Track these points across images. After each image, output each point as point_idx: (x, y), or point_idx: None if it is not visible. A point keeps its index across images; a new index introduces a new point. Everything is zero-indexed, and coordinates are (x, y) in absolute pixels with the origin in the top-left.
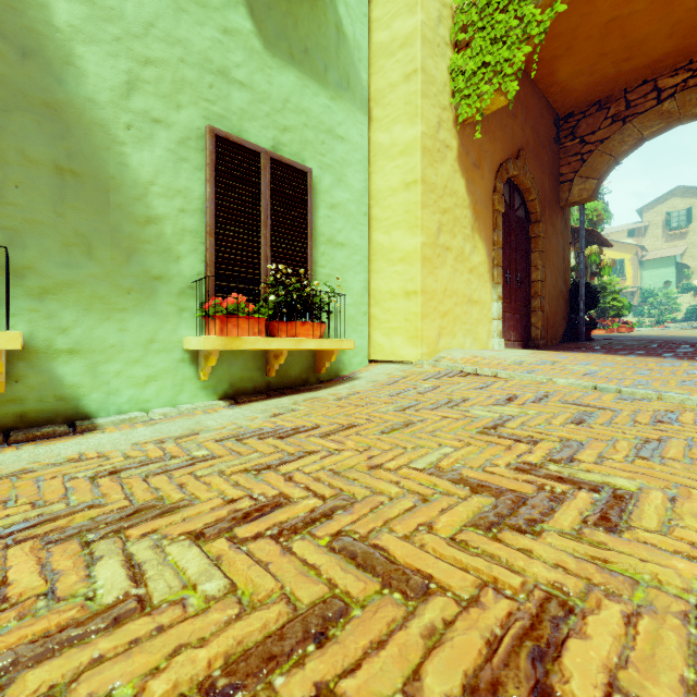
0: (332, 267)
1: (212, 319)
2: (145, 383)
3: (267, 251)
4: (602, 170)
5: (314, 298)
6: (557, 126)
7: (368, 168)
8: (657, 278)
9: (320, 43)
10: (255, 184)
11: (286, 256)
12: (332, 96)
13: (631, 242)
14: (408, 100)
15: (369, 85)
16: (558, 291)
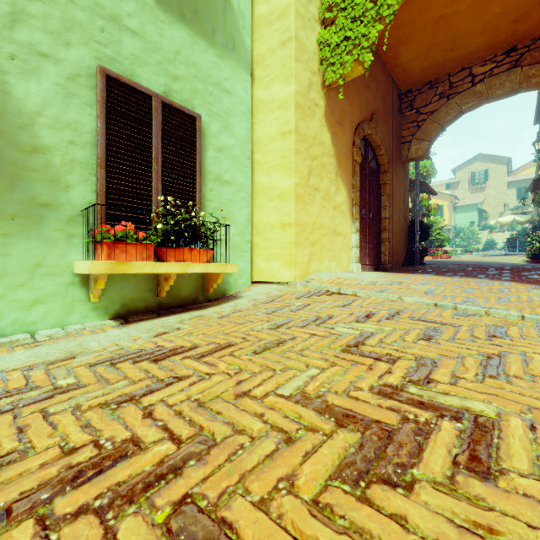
0: (219, 201)
1: (101, 245)
2: (31, 306)
3: (158, 184)
4: (433, 134)
5: (200, 228)
6: (399, 99)
7: (251, 119)
8: (465, 219)
9: (209, 7)
10: (146, 124)
11: (177, 190)
12: (219, 54)
13: (447, 193)
14: (284, 63)
15: (252, 50)
16: (400, 226)
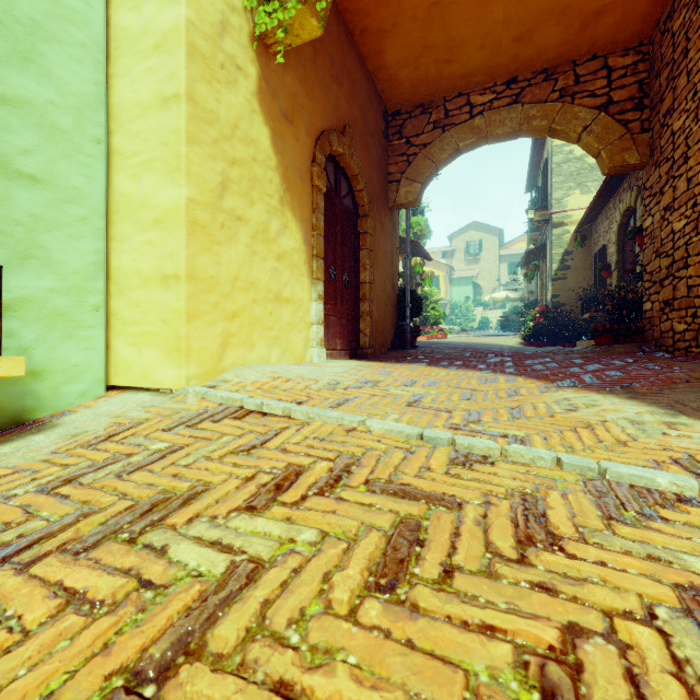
0: (3, 215)
1: None
2: None
3: None
4: (426, 175)
5: None
6: (385, 121)
7: (108, 67)
8: (461, 293)
9: None
10: None
11: None
12: None
13: (444, 262)
14: None
15: None
16: (386, 296)
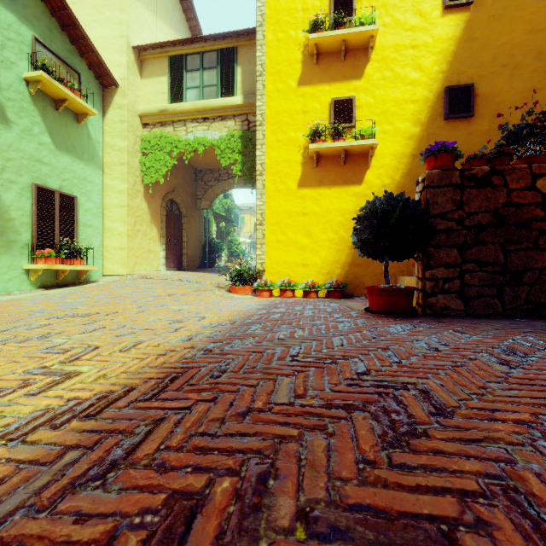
0: (86, 235)
1: (40, 258)
2: (8, 282)
3: (58, 230)
4: (212, 198)
5: (81, 250)
6: (196, 174)
7: (102, 192)
8: None
9: (80, 142)
10: (52, 204)
11: (66, 232)
12: (86, 164)
13: None
14: (122, 173)
15: (103, 157)
16: (196, 246)
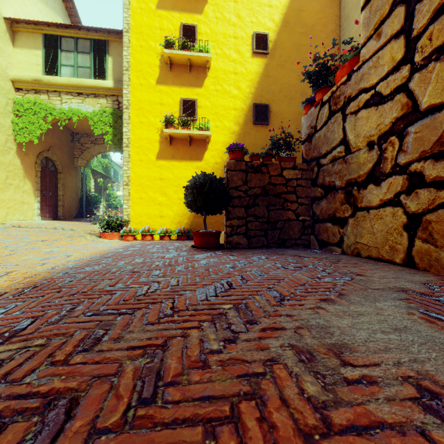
0: None
1: None
2: None
3: None
4: (88, 158)
5: None
6: (72, 136)
7: None
8: None
9: None
10: None
11: None
12: None
13: None
14: None
15: None
16: (73, 198)
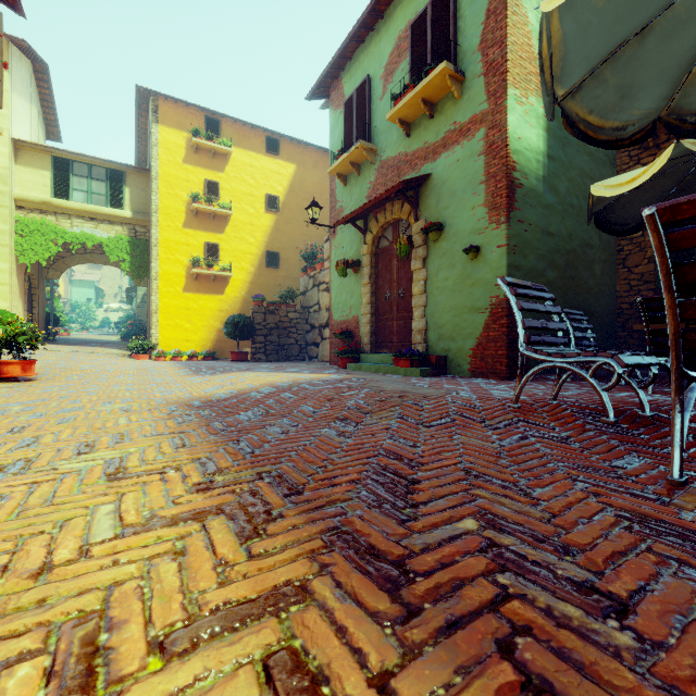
0: None
1: None
2: None
3: None
4: (64, 270)
5: None
6: None
7: None
8: (83, 294)
9: None
10: None
11: None
12: None
13: None
14: (3, 254)
15: None
16: (42, 317)
